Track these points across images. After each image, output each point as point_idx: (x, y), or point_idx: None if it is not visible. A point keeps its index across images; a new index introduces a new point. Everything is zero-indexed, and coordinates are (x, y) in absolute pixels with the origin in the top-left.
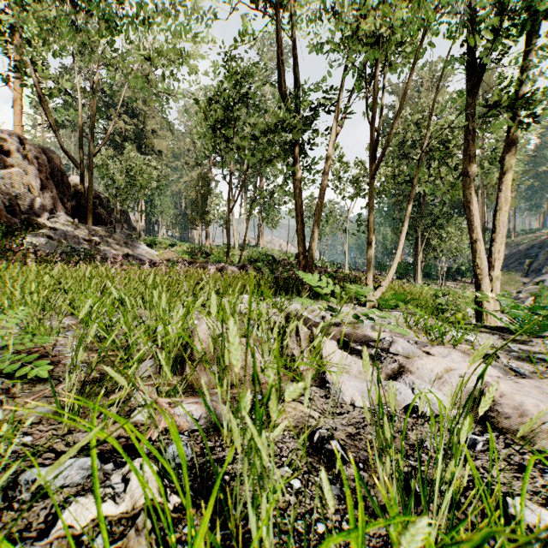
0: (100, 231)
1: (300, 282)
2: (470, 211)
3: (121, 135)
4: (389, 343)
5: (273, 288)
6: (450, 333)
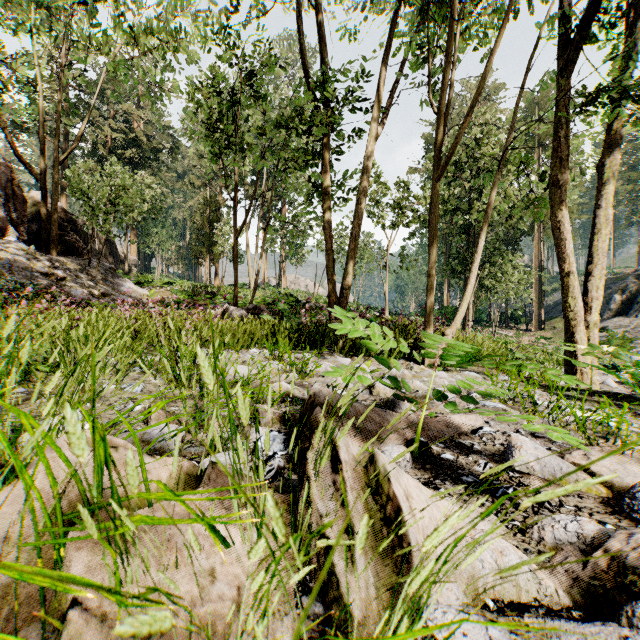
0: (69, 263)
1: (332, 329)
2: (560, 234)
3: (105, 145)
4: (492, 439)
5: (294, 339)
6: (569, 410)
